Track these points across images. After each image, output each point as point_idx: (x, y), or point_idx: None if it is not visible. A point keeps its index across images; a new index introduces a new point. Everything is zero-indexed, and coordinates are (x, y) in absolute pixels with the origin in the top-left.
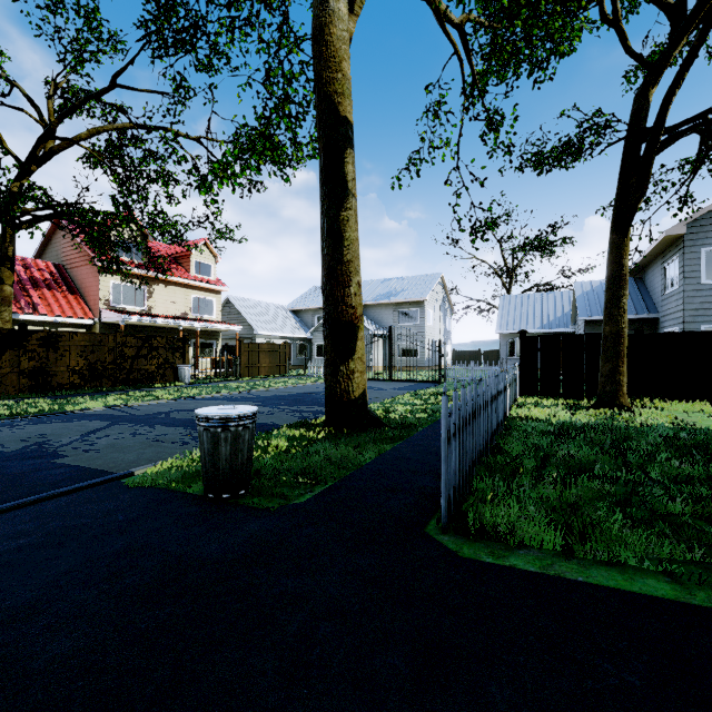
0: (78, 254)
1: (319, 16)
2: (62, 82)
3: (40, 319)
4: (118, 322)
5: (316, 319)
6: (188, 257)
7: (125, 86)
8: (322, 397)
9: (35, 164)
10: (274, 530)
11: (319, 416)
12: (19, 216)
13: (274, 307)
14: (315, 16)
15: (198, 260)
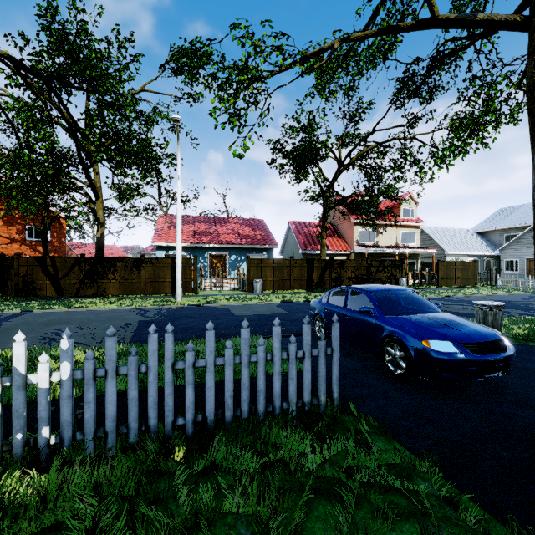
0: (341, 217)
1: (532, 76)
2: (344, 135)
3: (329, 253)
4: (363, 252)
5: (504, 238)
6: (398, 207)
7: (379, 130)
8: (522, 305)
9: (334, 180)
10: (523, 349)
11: (525, 316)
12: (330, 207)
13: (460, 231)
14: (529, 77)
15: (404, 208)
